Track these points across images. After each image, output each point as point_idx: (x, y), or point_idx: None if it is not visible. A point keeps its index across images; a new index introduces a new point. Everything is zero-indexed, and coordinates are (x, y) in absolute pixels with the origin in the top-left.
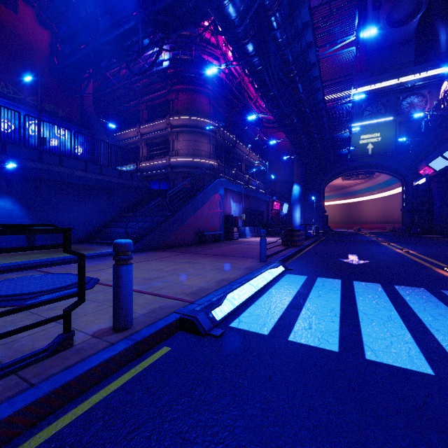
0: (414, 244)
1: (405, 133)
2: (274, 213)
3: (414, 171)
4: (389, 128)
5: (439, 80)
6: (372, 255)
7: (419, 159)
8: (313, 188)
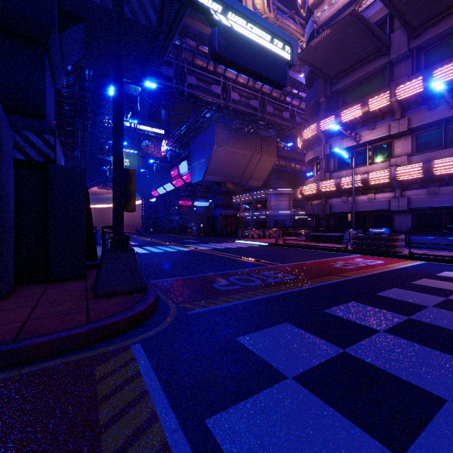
0: (153, 237)
1: (144, 164)
2: None
3: (149, 192)
4: (135, 158)
5: (162, 137)
6: (139, 242)
7: (152, 184)
8: None
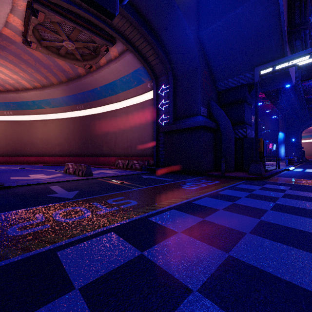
0: None
1: None
2: (268, 150)
3: None
4: None
5: None
6: None
7: None
8: (293, 133)
